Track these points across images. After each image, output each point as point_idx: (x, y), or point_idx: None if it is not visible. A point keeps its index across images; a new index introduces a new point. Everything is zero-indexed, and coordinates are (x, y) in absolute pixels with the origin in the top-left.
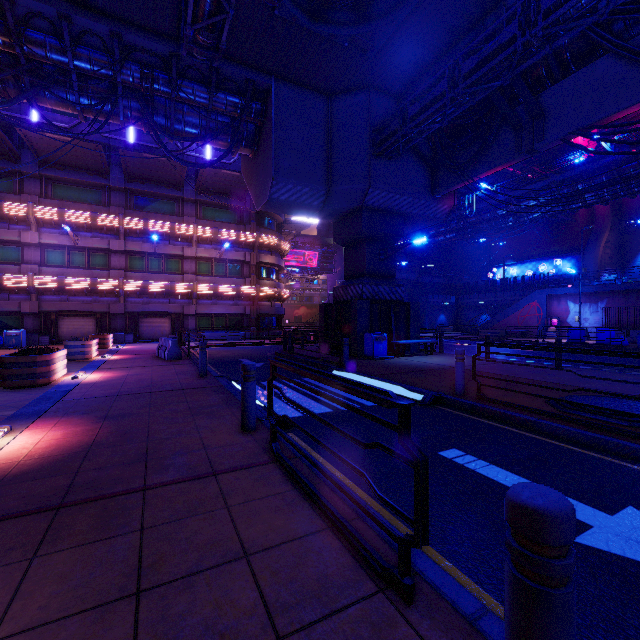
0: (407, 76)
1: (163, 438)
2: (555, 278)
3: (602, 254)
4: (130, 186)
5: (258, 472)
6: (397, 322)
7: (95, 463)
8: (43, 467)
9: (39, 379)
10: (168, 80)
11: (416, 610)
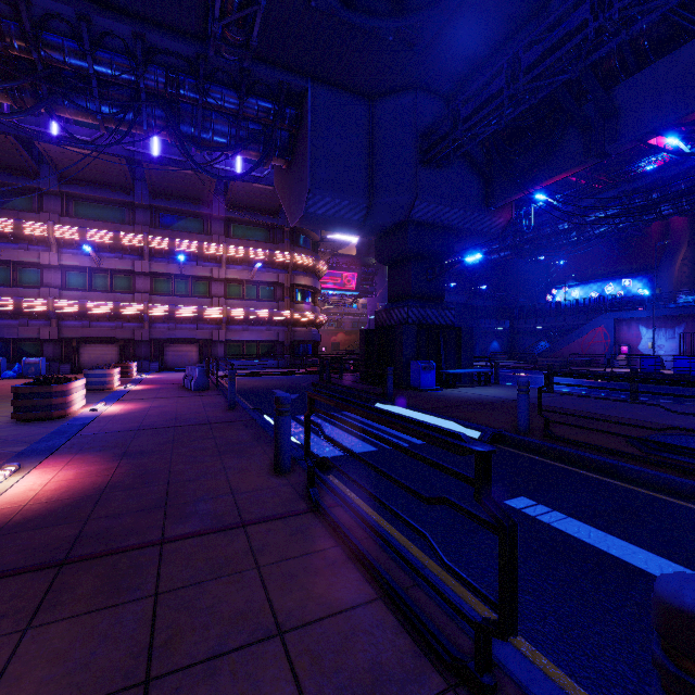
0: (458, 74)
1: (186, 480)
2: (624, 300)
3: (678, 273)
4: (155, 203)
5: (294, 523)
6: (447, 349)
7: (108, 509)
8: (49, 513)
9: (55, 411)
10: (195, 85)
11: None
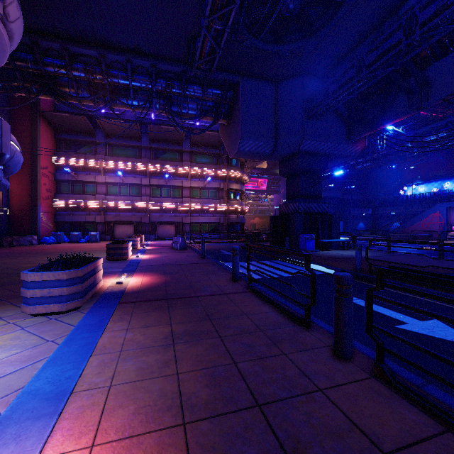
0: (329, 64)
1: (196, 281)
2: None
3: None
4: (152, 145)
5: (244, 294)
6: (322, 227)
7: (171, 288)
8: (151, 288)
9: (123, 256)
10: (180, 86)
11: (311, 330)
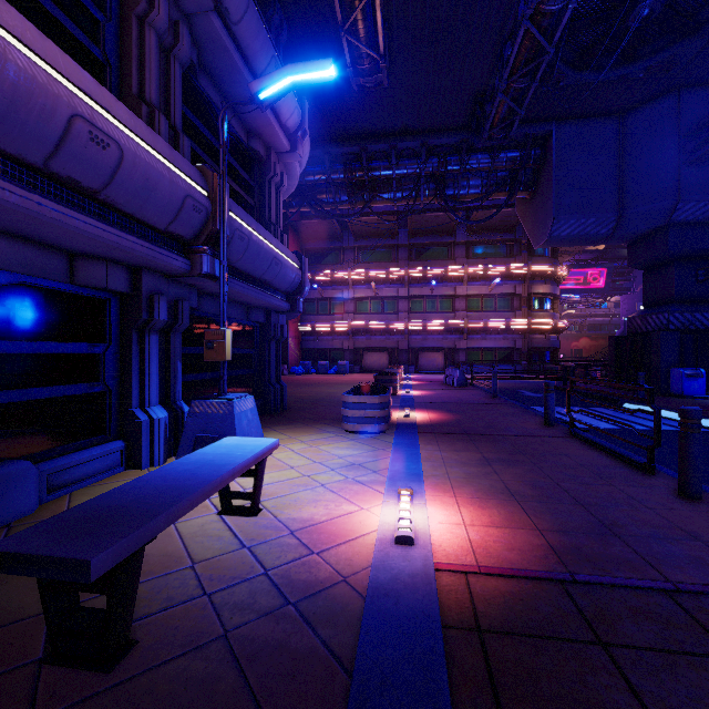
0: None
1: (494, 422)
2: None
3: None
4: (412, 241)
5: (563, 439)
6: None
7: (467, 425)
8: (443, 423)
9: (393, 390)
10: (457, 160)
11: (655, 476)
